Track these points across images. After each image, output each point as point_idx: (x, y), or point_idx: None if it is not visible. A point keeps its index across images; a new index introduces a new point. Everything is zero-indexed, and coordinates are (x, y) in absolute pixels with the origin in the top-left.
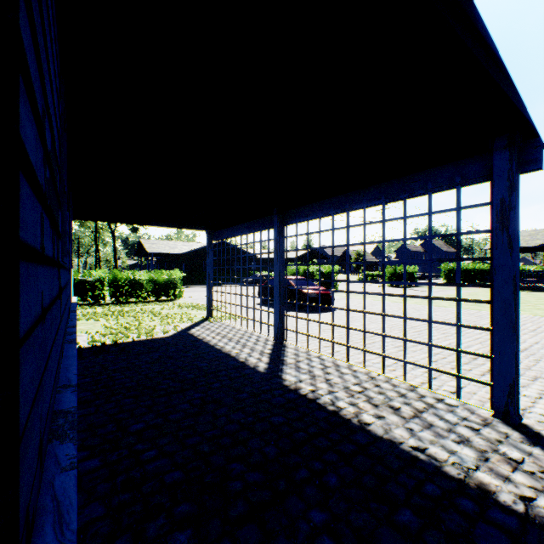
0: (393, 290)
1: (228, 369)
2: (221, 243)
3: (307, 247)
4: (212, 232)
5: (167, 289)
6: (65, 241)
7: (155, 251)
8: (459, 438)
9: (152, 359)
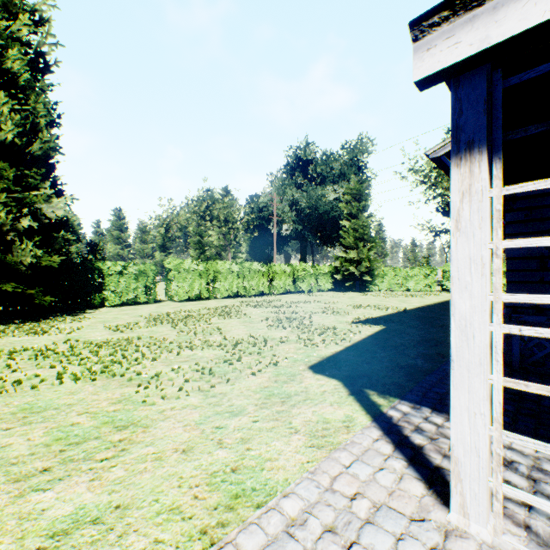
0: None
1: None
2: None
3: None
4: None
5: None
6: None
7: None
8: (514, 466)
9: None
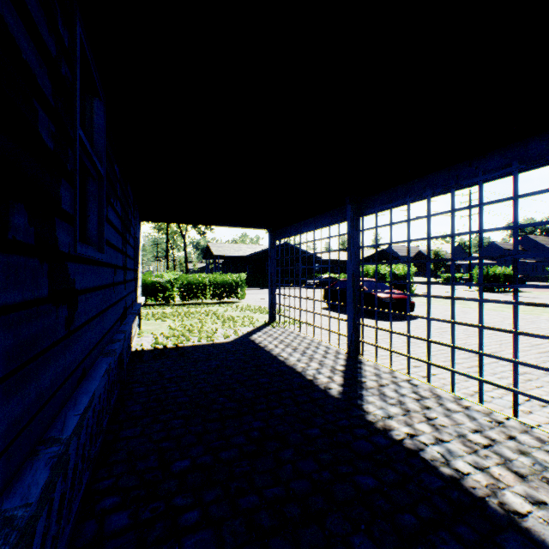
0: (486, 295)
1: (293, 389)
2: (284, 242)
3: (390, 241)
4: (275, 230)
5: (231, 291)
6: (102, 233)
7: (221, 254)
8: None
9: (209, 369)
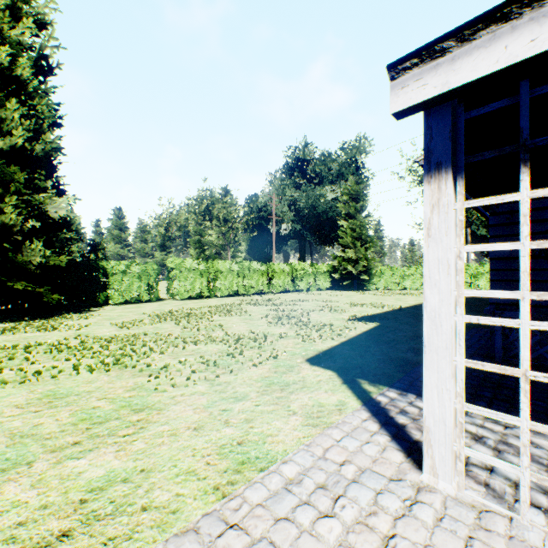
0: None
1: None
2: None
3: None
4: None
5: None
6: None
7: None
8: (483, 440)
9: None
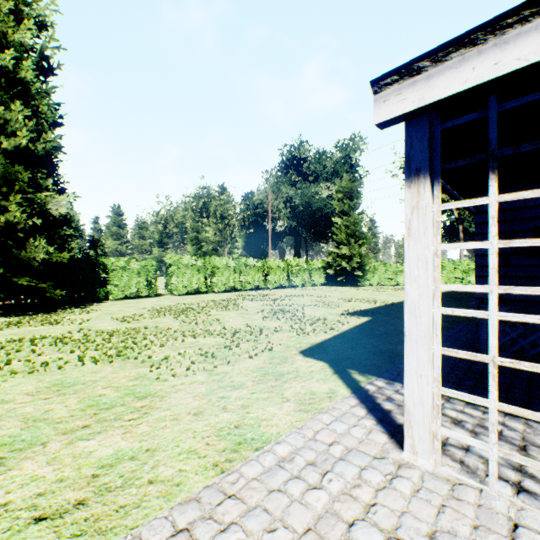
0: None
1: None
2: None
3: None
4: None
5: None
6: None
7: None
8: (462, 424)
9: None
